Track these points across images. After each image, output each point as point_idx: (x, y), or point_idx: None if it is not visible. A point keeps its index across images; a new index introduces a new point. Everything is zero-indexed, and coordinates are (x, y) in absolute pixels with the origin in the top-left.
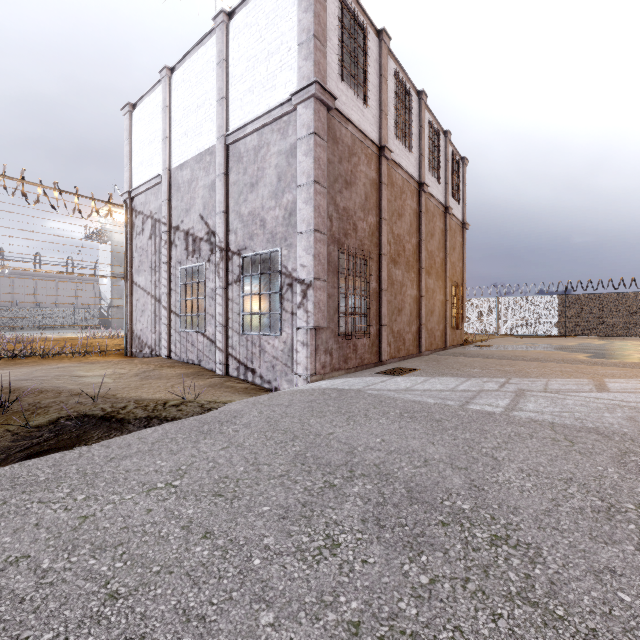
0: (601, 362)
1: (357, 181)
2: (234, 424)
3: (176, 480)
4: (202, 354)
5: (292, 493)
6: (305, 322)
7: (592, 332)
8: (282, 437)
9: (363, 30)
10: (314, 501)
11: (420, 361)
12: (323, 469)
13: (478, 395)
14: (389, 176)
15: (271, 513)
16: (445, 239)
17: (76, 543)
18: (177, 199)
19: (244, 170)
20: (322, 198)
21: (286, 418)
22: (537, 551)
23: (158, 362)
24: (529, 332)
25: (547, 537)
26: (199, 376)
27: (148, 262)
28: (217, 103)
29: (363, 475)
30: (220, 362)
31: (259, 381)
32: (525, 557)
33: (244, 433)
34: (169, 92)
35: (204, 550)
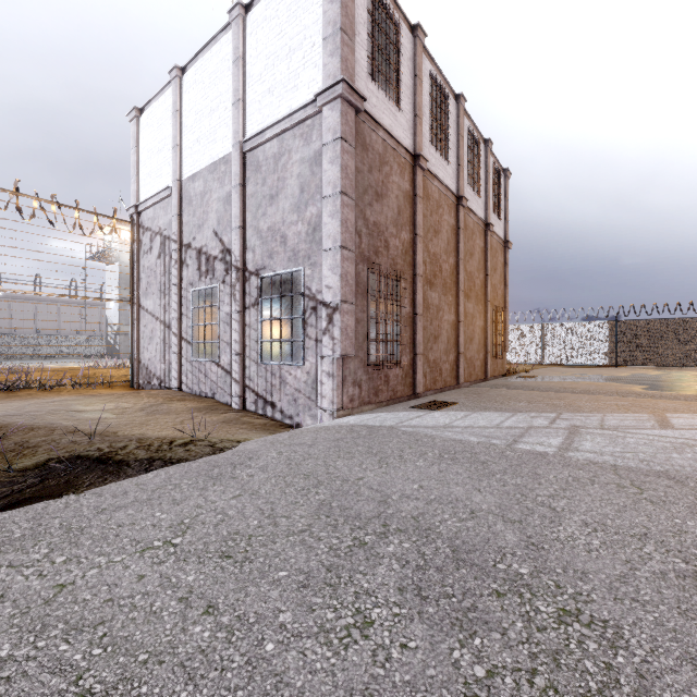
0: (660, 395)
1: (389, 193)
2: (249, 467)
3: (177, 537)
4: (216, 386)
5: (315, 554)
6: (331, 350)
7: (646, 361)
8: (304, 483)
9: (396, 25)
10: (341, 564)
11: (459, 394)
12: (352, 523)
13: (527, 433)
14: (424, 188)
15: (289, 580)
16: (485, 259)
17: (47, 621)
18: (189, 214)
19: (263, 180)
20: (350, 211)
21: (309, 460)
22: (617, 631)
23: (167, 395)
24: (577, 361)
25: (627, 612)
26: (212, 411)
27: (157, 284)
28: (233, 106)
29: (399, 530)
30: (236, 395)
31: (279, 416)
32: (603, 639)
33: (260, 478)
34: (180, 95)
35: (205, 631)
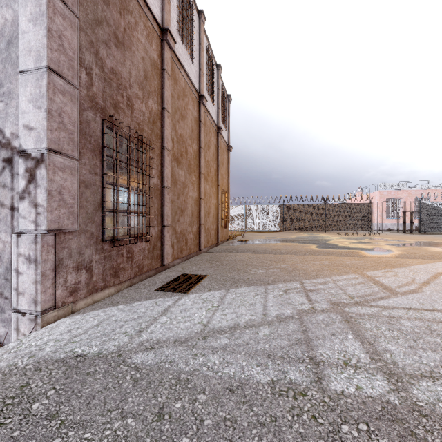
0: (331, 252)
1: (133, 48)
2: None
3: None
4: None
5: None
6: (32, 223)
7: (297, 228)
8: None
9: None
10: None
11: (203, 261)
12: None
13: (307, 330)
14: (172, 70)
15: None
16: (217, 154)
17: None
18: None
19: None
20: (68, 27)
21: None
22: None
23: None
24: (264, 229)
25: None
26: None
27: None
28: None
29: None
30: None
31: None
32: None
33: None
34: None
35: None
